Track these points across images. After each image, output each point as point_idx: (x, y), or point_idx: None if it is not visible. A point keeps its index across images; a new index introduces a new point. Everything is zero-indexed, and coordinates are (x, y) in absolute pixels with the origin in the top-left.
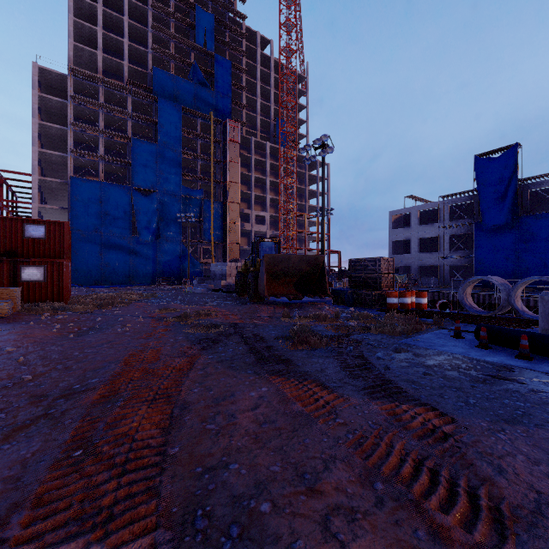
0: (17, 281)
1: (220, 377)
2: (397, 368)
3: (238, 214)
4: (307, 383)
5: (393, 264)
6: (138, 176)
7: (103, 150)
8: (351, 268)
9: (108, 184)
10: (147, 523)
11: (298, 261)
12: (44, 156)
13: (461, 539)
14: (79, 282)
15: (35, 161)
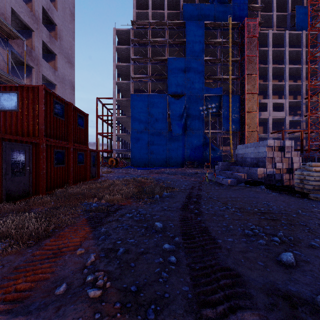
0: None
1: None
2: None
3: (255, 104)
4: None
5: None
6: (172, 85)
7: (150, 73)
8: None
9: (152, 95)
10: None
11: None
12: (120, 86)
13: None
14: (135, 165)
15: (114, 89)
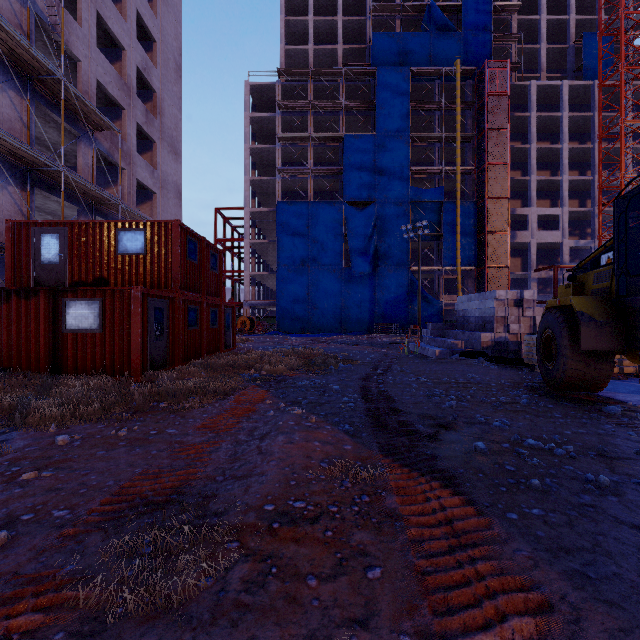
0: (59, 331)
1: None
2: None
3: (504, 217)
4: None
5: None
6: (351, 185)
7: (311, 162)
8: None
9: (316, 202)
10: None
11: None
12: (256, 186)
13: None
14: (285, 329)
15: (247, 192)
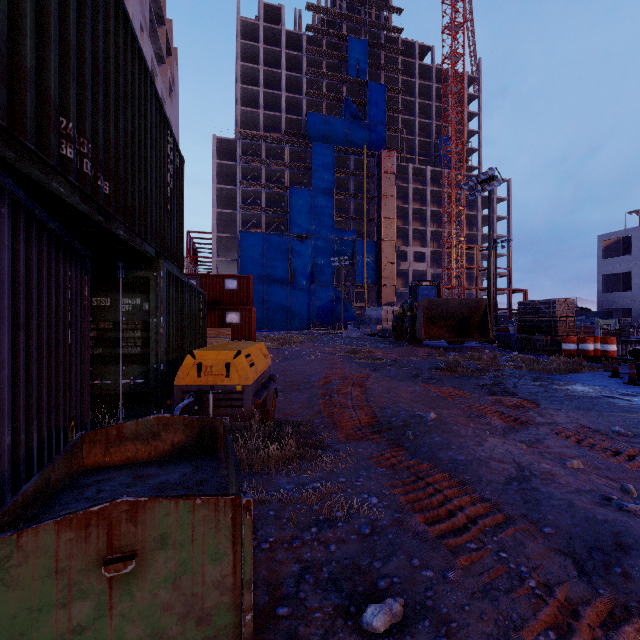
0: (223, 324)
1: (388, 382)
2: (524, 388)
3: (393, 253)
4: (447, 387)
5: (573, 306)
6: (294, 223)
7: (264, 203)
8: (520, 312)
9: (269, 234)
10: (368, 409)
11: (457, 304)
12: (219, 215)
13: (499, 423)
14: None
15: (214, 221)
